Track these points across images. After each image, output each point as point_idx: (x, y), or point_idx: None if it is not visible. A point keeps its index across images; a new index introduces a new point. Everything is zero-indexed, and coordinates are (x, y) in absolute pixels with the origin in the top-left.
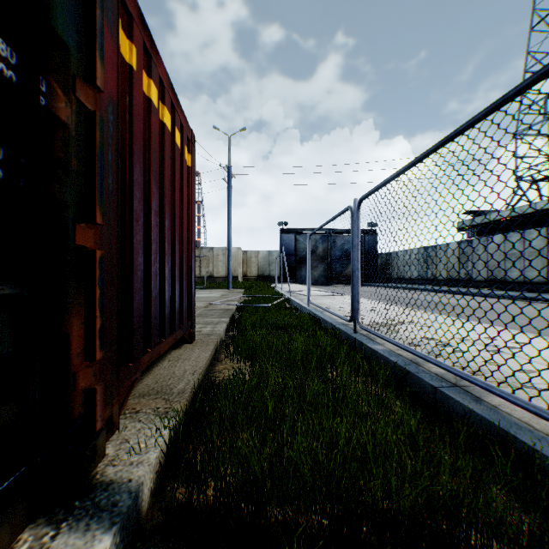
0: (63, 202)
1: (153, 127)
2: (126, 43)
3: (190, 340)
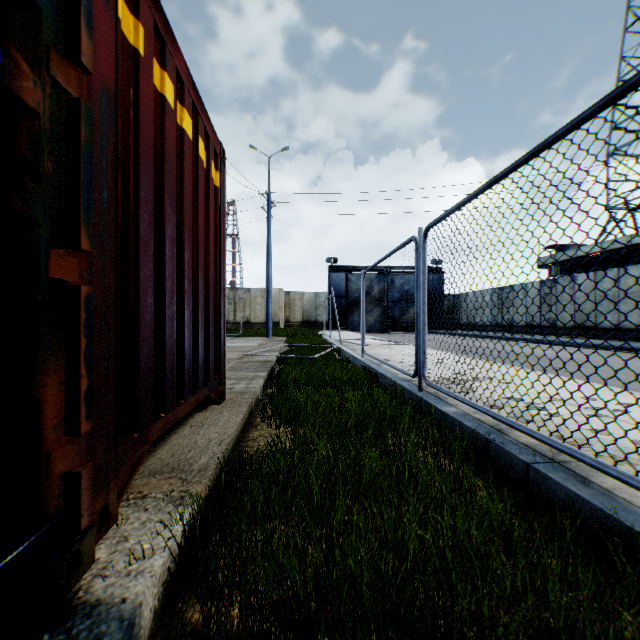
0: (30, 218)
1: (169, 132)
2: (130, 19)
3: (218, 401)
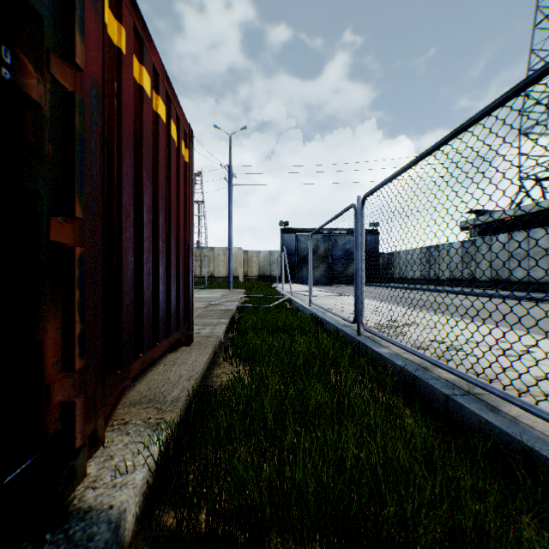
0: (34, 192)
1: (146, 117)
2: (114, 24)
3: (187, 343)
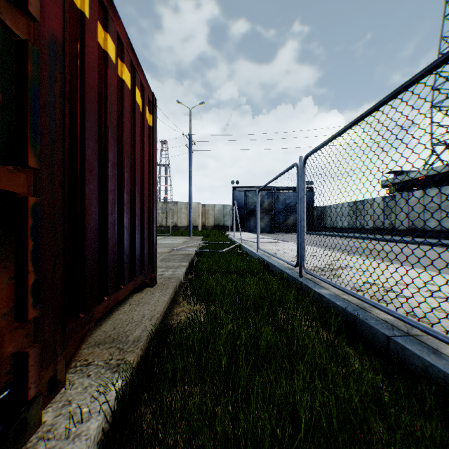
0: None
1: (111, 81)
2: None
3: (151, 284)
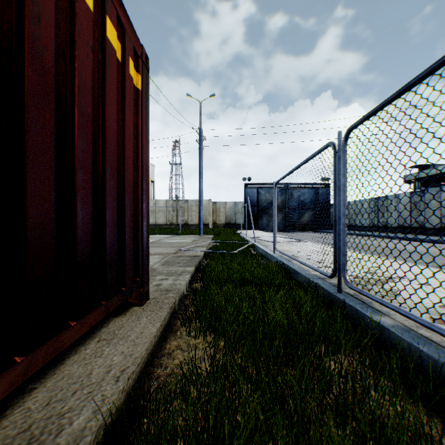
0: None
1: None
2: None
3: (139, 302)
